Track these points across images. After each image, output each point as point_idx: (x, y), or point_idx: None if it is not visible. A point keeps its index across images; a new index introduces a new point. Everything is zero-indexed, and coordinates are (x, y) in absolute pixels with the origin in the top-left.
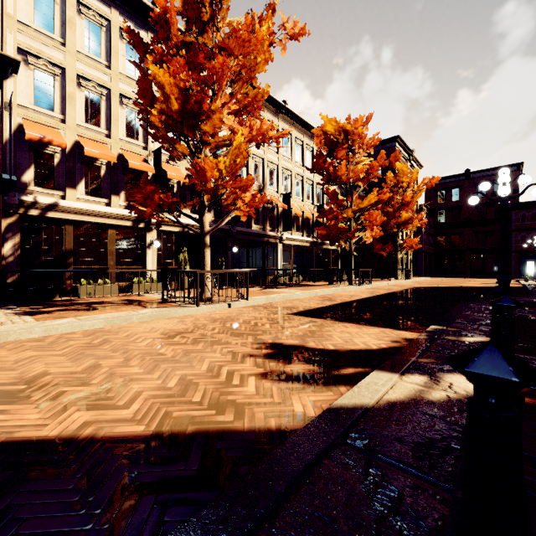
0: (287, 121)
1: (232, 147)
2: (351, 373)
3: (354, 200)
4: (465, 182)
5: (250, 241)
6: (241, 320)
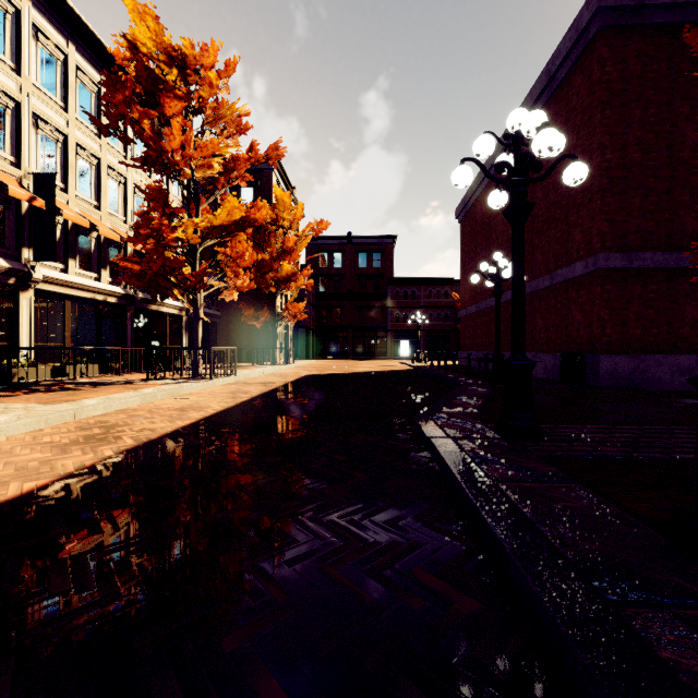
0: (52, 18)
1: None
2: None
3: (203, 215)
4: (347, 247)
5: None
6: None
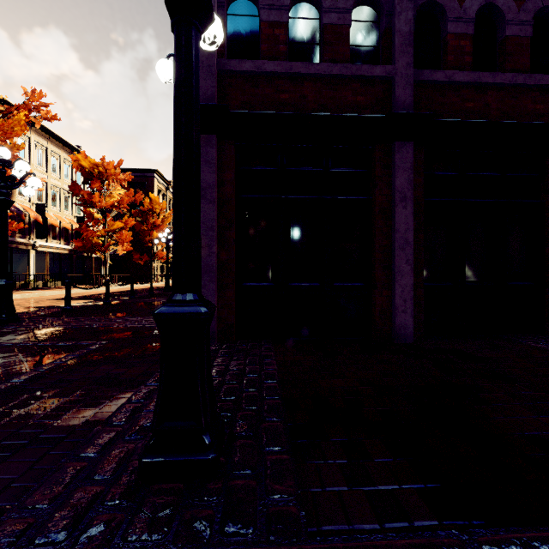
0: (42, 135)
1: None
2: None
3: (109, 221)
4: None
5: None
6: None
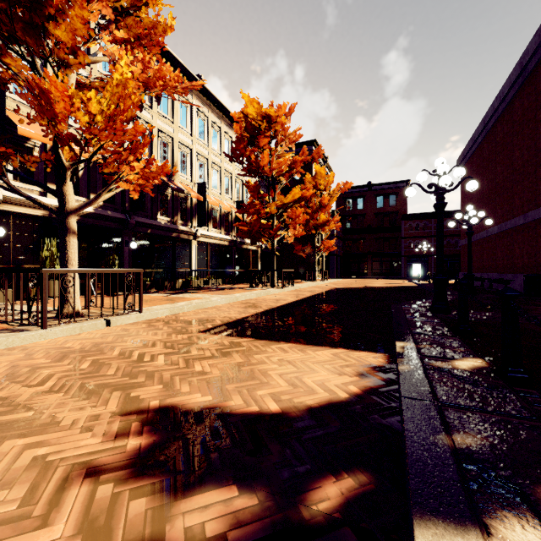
0: (203, 101)
1: (111, 81)
2: (336, 505)
3: (277, 196)
4: (367, 193)
5: (156, 236)
6: (117, 350)
